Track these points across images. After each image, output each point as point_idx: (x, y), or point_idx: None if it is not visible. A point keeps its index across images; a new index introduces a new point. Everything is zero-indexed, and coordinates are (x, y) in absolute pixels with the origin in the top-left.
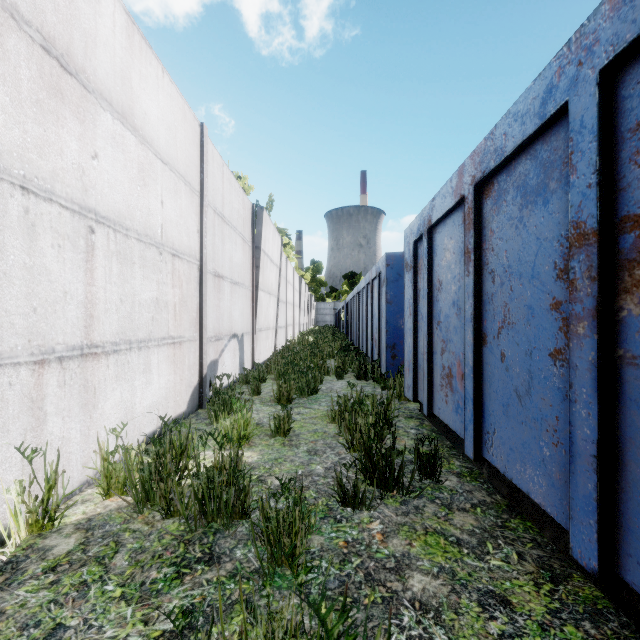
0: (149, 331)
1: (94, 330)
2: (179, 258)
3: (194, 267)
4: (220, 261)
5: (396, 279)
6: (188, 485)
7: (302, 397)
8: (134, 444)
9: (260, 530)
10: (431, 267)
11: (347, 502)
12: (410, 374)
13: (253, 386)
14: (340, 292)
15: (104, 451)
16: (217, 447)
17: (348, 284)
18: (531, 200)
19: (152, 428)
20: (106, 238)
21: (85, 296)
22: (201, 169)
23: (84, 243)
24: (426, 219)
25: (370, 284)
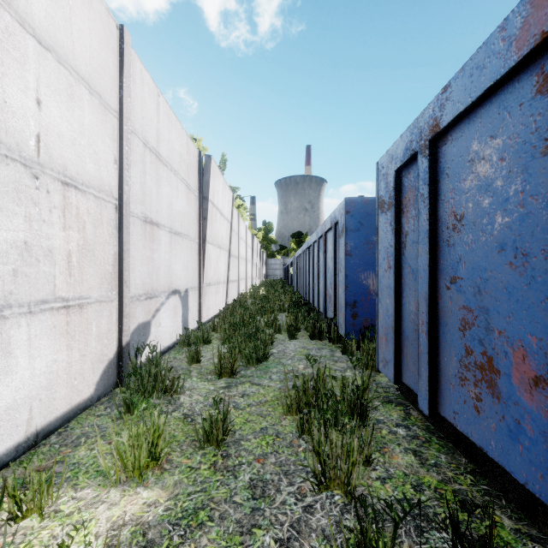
0: (5, 292)
1: None
2: (78, 190)
3: (108, 206)
4: (154, 205)
5: (357, 228)
6: None
7: (249, 366)
8: None
9: None
10: (434, 197)
11: None
12: (389, 346)
13: (192, 352)
14: (288, 249)
15: None
16: (103, 482)
17: (295, 242)
18: None
19: (14, 440)
20: None
21: None
22: (120, 84)
23: None
24: (426, 127)
25: (323, 237)
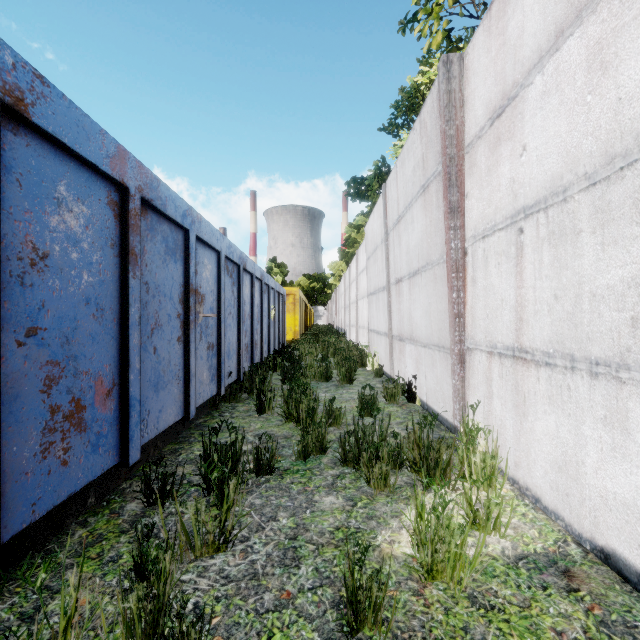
0: (623, 348)
1: (524, 334)
2: None
3: None
4: None
5: None
6: (388, 446)
7: None
8: (583, 528)
9: (331, 462)
10: None
11: (267, 470)
12: None
13: None
14: None
15: (494, 449)
16: None
17: None
18: (170, 254)
19: (636, 560)
20: (536, 228)
21: (516, 300)
22: None
23: (515, 249)
24: None
25: None
